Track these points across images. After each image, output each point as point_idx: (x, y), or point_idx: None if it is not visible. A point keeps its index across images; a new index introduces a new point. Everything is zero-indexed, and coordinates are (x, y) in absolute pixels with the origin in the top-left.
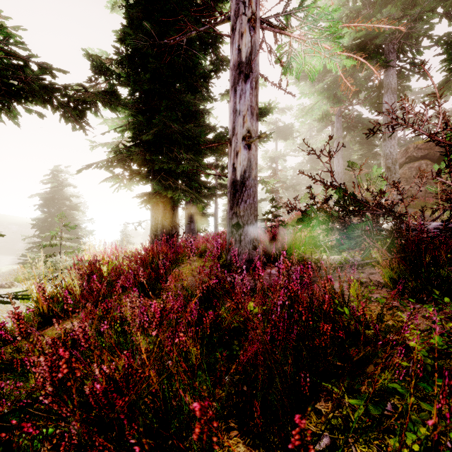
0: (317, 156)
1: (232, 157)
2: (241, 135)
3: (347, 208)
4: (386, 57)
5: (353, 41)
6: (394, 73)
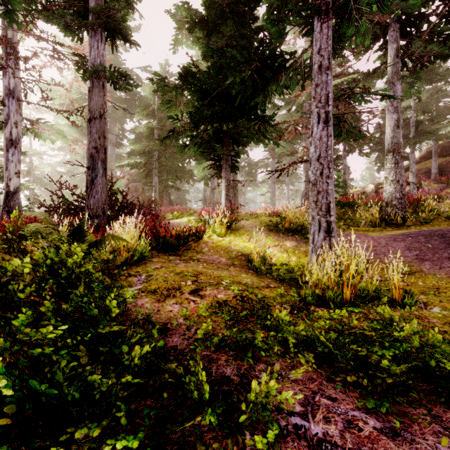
0: (55, 183)
1: (5, 180)
2: (11, 171)
3: (69, 207)
4: (110, 124)
5: (86, 114)
6: (114, 135)
